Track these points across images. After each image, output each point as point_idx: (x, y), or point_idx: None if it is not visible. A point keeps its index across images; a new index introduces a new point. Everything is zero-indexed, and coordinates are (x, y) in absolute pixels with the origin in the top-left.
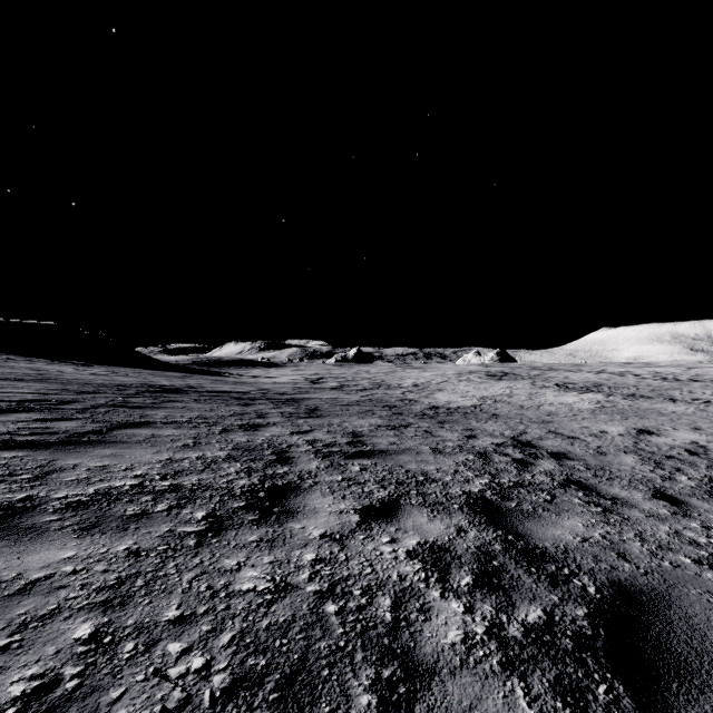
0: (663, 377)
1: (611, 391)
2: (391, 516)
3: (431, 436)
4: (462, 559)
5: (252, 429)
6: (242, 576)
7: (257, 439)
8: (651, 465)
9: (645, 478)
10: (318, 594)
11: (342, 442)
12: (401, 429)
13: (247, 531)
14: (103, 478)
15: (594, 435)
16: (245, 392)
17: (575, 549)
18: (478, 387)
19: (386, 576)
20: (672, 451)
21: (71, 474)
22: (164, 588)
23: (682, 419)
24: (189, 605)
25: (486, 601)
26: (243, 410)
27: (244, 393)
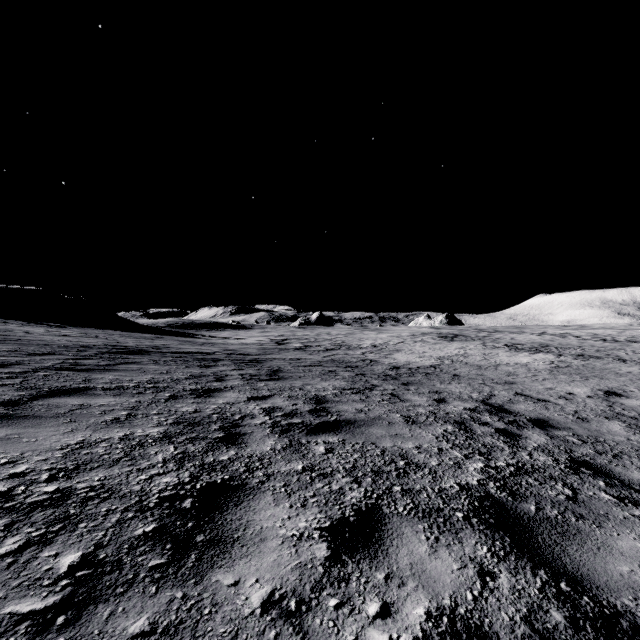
0: (602, 338)
1: (559, 351)
2: (374, 542)
3: (399, 400)
4: None
5: (205, 395)
6: None
7: (207, 408)
8: None
9: None
10: None
11: (304, 411)
12: (366, 392)
13: (135, 604)
14: None
15: (563, 397)
16: (210, 353)
17: None
18: (433, 347)
19: None
20: None
21: None
22: None
23: None
24: None
25: None
26: (202, 372)
27: (209, 354)
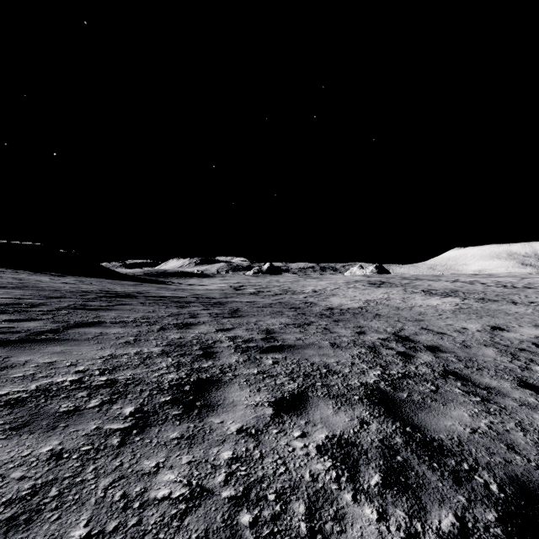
0: (503, 285)
1: (465, 296)
2: (301, 408)
3: (329, 332)
4: (369, 455)
5: (185, 327)
6: (159, 480)
7: (188, 336)
8: (508, 356)
9: (507, 368)
10: (232, 500)
11: (258, 338)
12: (305, 327)
13: (170, 428)
14: (47, 374)
15: (457, 331)
16: (182, 297)
17: (468, 441)
18: (363, 292)
19: (298, 476)
20: (522, 345)
21: (20, 370)
22: (77, 499)
23: (524, 318)
24: (99, 520)
25: (397, 504)
26: (179, 311)
27: (181, 298)
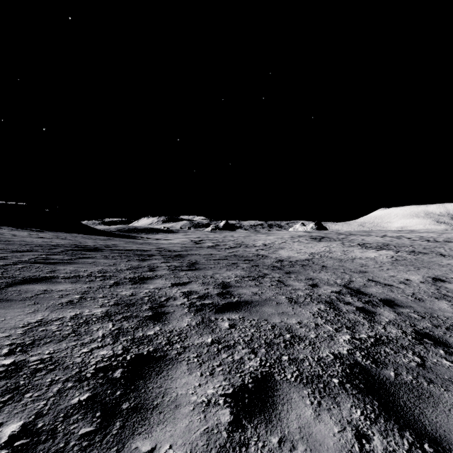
0: (426, 239)
1: (397, 249)
2: (269, 407)
3: (284, 285)
4: None
5: (140, 282)
6: None
7: (141, 292)
8: None
9: None
10: None
11: (213, 294)
12: (260, 279)
13: None
14: None
15: (403, 282)
16: (146, 250)
17: None
18: (307, 246)
19: None
20: None
21: None
22: None
23: None
24: None
25: None
26: (139, 264)
27: (145, 251)
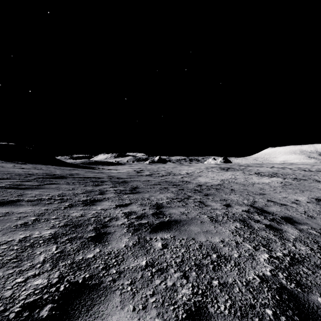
0: (303, 169)
1: (283, 176)
2: None
3: (204, 205)
4: None
5: (90, 204)
6: None
7: (89, 213)
8: None
9: None
10: None
11: (149, 214)
12: (185, 201)
13: None
14: None
15: (294, 202)
16: (100, 177)
17: None
18: (218, 174)
19: None
20: None
21: None
22: None
23: None
24: None
25: None
26: (93, 189)
27: (99, 178)
